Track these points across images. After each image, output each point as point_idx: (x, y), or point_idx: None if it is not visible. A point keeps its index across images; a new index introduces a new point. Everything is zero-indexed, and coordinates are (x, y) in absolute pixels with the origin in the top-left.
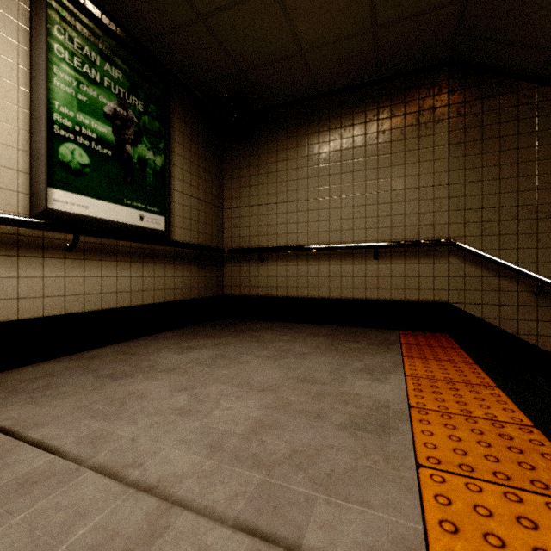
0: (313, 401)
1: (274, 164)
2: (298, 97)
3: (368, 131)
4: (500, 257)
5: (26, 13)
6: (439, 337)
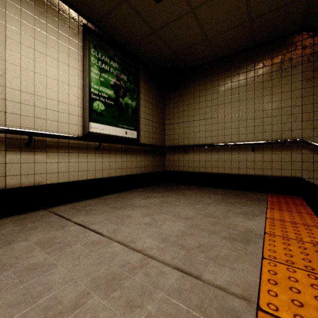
0: (211, 226)
1: (192, 99)
2: (206, 61)
3: (248, 76)
4: None
5: (81, 47)
6: (294, 199)
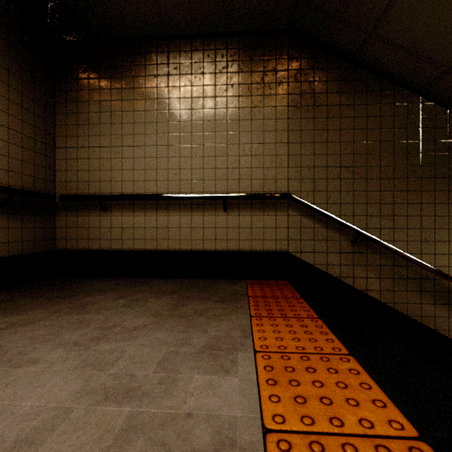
0: None
1: (118, 102)
2: (146, 33)
3: (218, 82)
4: (327, 211)
5: None
6: (281, 285)
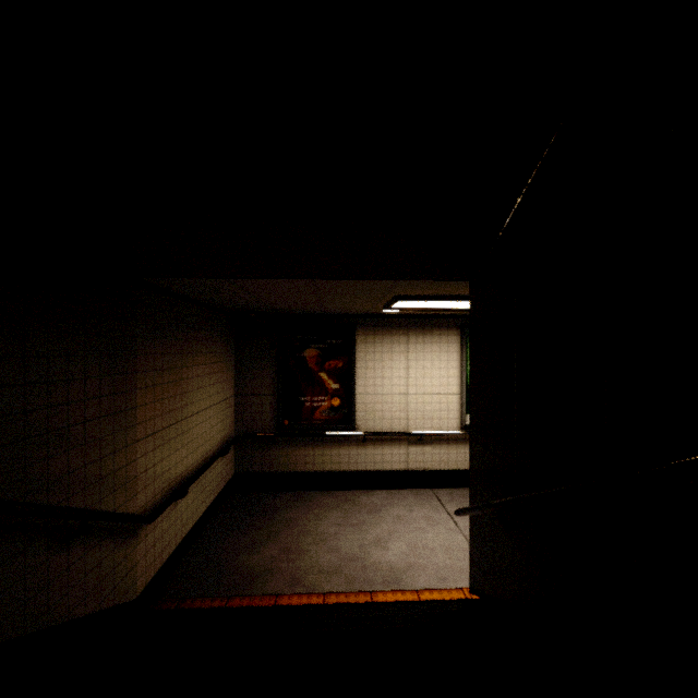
0: None
1: None
2: None
3: None
4: None
5: (459, 346)
6: None
